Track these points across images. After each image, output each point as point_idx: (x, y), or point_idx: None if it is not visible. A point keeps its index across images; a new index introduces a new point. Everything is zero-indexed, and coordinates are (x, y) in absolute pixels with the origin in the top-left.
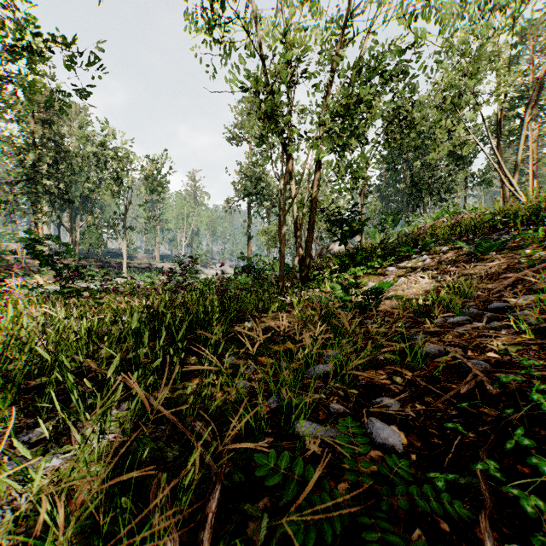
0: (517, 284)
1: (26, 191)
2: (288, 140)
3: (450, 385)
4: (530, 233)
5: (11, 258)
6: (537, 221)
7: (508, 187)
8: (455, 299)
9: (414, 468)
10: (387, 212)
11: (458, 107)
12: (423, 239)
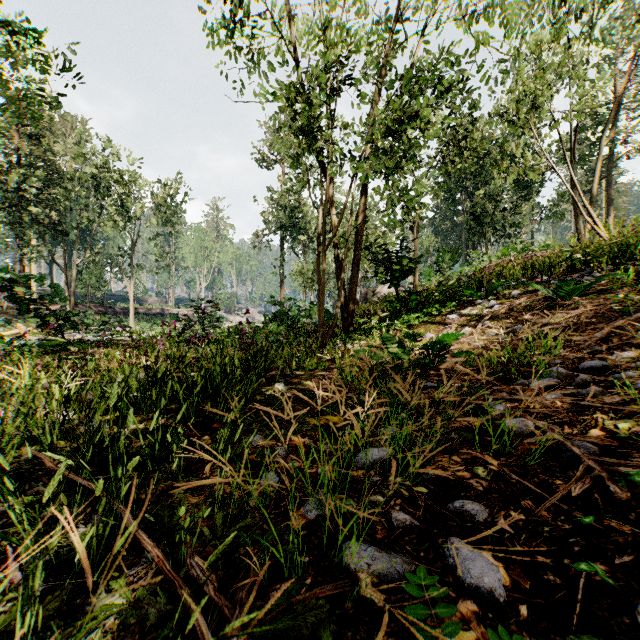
0: (611, 337)
1: (10, 221)
2: (329, 160)
3: (553, 479)
4: (619, 274)
5: None
6: (624, 260)
7: (587, 220)
8: (538, 356)
9: (527, 632)
10: (444, 250)
11: (530, 124)
12: (488, 281)
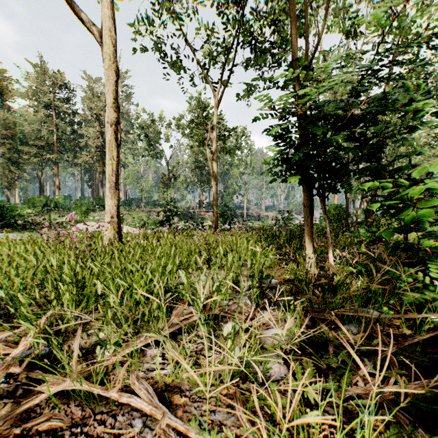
0: None
1: None
2: None
3: None
4: None
5: (191, 212)
6: None
7: None
8: None
9: None
10: None
11: None
12: None
